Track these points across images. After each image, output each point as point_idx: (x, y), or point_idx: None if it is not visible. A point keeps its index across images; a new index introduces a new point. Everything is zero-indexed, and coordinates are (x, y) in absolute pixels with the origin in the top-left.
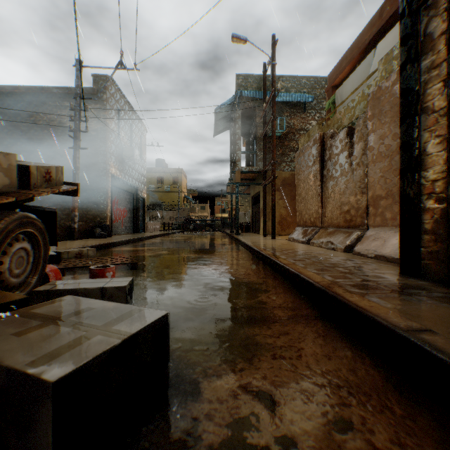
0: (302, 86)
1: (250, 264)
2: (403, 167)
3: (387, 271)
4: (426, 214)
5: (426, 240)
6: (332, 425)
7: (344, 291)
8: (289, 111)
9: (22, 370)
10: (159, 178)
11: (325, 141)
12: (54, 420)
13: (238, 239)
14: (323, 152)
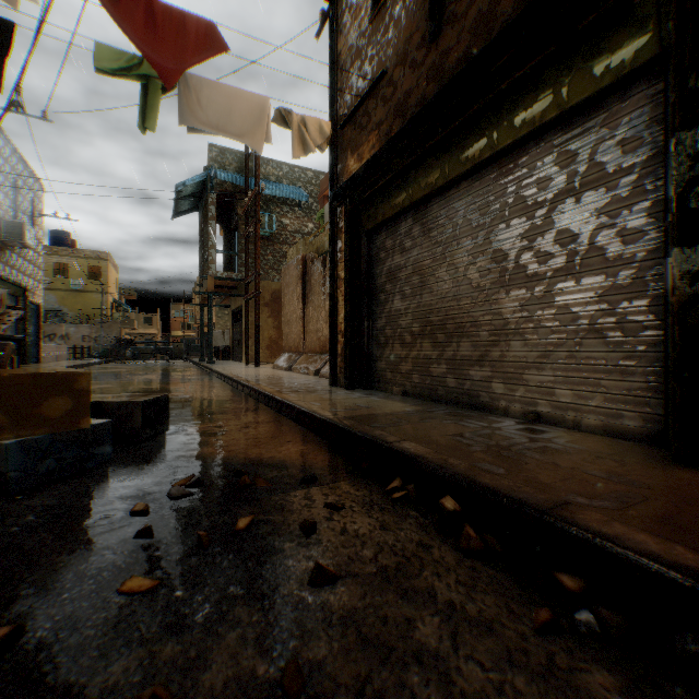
0: (297, 177)
1: (222, 390)
2: (331, 311)
3: (324, 385)
4: (339, 344)
5: (339, 361)
6: (243, 428)
7: (279, 393)
8: (281, 206)
9: (126, 401)
10: (60, 265)
11: (307, 264)
12: (143, 413)
13: (211, 368)
14: (305, 274)
